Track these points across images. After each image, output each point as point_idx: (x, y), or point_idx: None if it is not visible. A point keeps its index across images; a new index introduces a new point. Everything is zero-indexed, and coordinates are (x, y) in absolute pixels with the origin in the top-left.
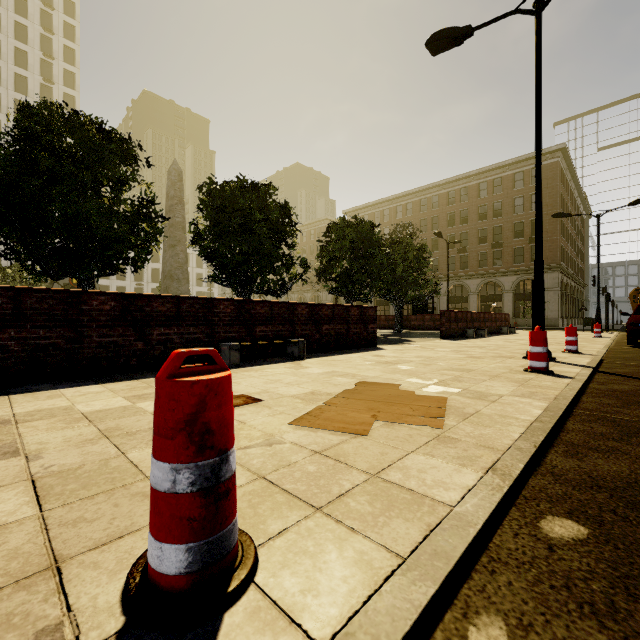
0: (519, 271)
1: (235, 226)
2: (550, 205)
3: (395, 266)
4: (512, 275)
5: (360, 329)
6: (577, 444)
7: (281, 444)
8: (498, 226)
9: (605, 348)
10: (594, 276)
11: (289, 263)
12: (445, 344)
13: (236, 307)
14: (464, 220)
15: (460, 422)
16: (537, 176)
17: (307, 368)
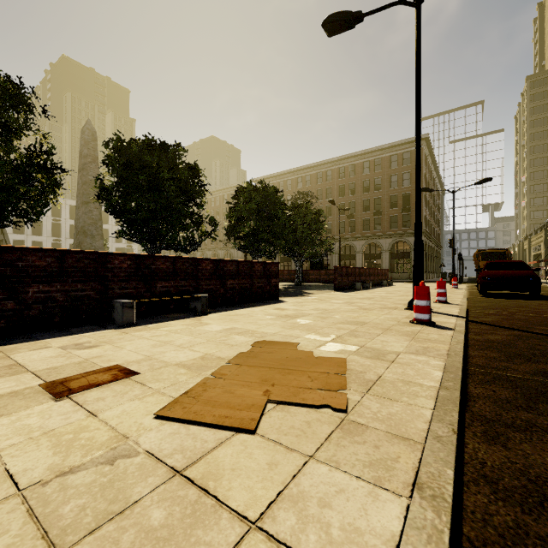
0: (394, 235)
1: (143, 183)
2: None
3: (296, 227)
4: (389, 238)
5: (264, 283)
6: (491, 419)
7: (130, 457)
8: (378, 198)
9: (465, 298)
10: (450, 239)
11: (198, 221)
12: (338, 296)
13: (134, 262)
14: (352, 192)
15: (364, 395)
16: (417, 148)
17: (206, 325)
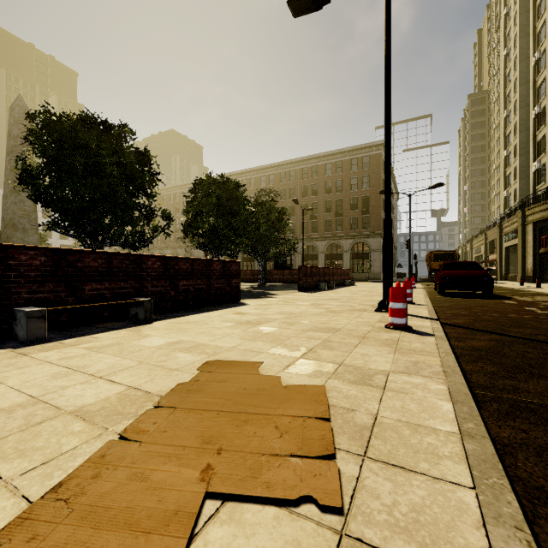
0: (354, 236)
1: (78, 166)
2: (375, 186)
3: (259, 225)
4: (349, 239)
5: (223, 284)
6: None
7: None
8: (340, 199)
9: (427, 298)
10: (407, 241)
11: (149, 214)
12: (304, 297)
13: (50, 258)
14: (314, 193)
15: (362, 462)
16: (387, 141)
17: (145, 338)
